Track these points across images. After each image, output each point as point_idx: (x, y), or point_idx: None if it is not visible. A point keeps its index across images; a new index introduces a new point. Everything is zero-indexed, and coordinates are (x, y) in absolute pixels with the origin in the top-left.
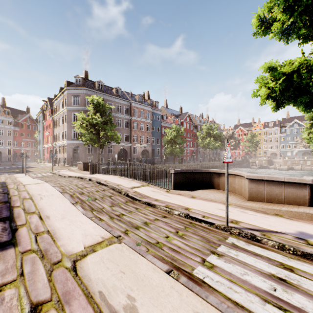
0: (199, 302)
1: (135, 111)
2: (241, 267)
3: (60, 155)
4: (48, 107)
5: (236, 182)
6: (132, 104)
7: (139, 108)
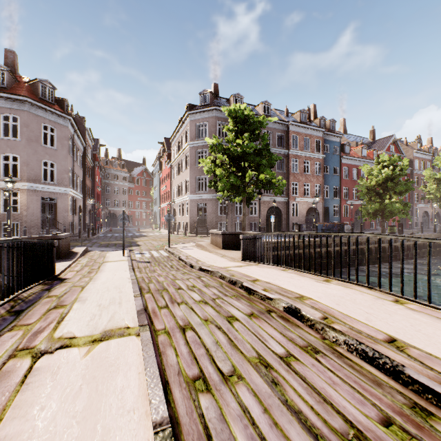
0: None
1: (294, 140)
2: None
3: (180, 218)
4: (165, 152)
5: None
6: (289, 128)
7: (302, 134)
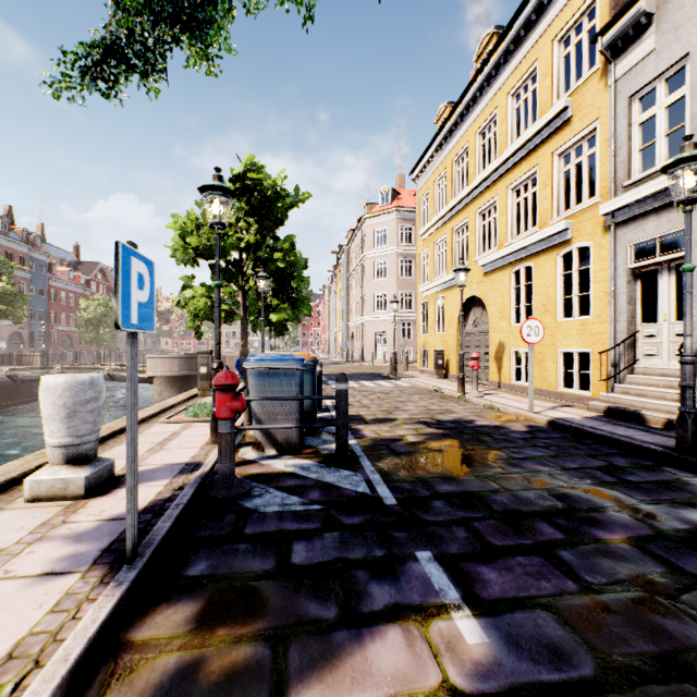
0: None
1: None
2: None
3: None
4: None
5: None
6: None
7: (4, 246)
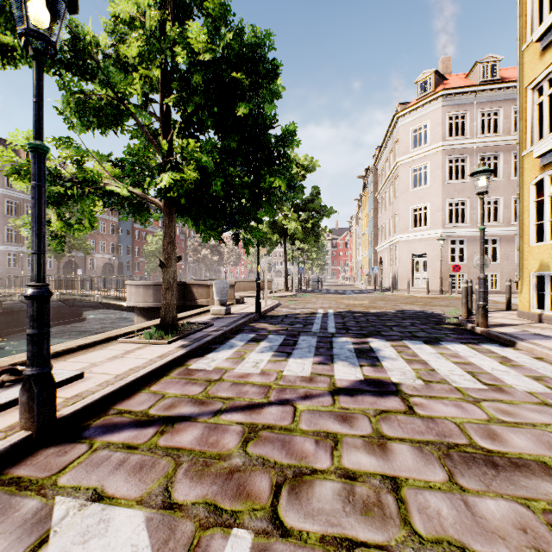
0: None
1: None
2: None
3: None
4: None
5: None
6: None
7: None
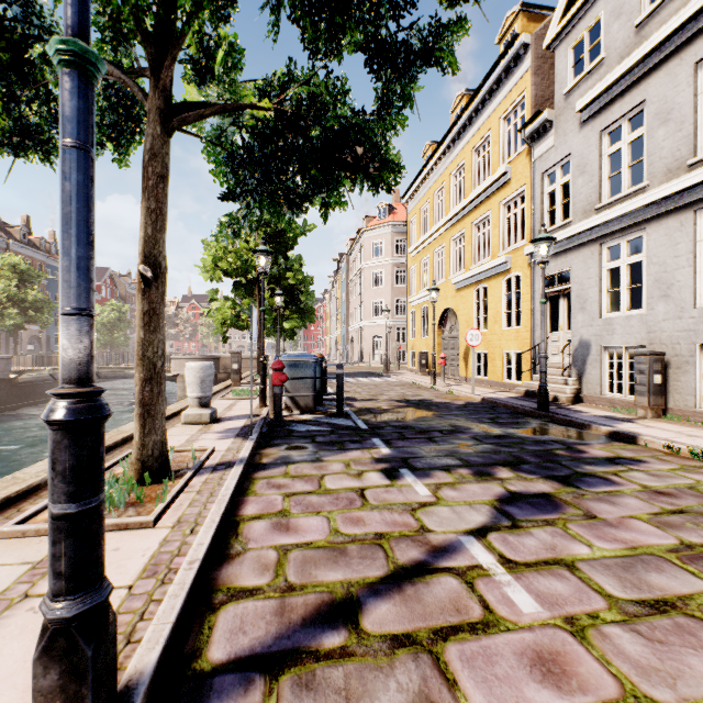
0: None
1: None
2: None
3: None
4: None
5: None
6: (11, 246)
7: (25, 255)
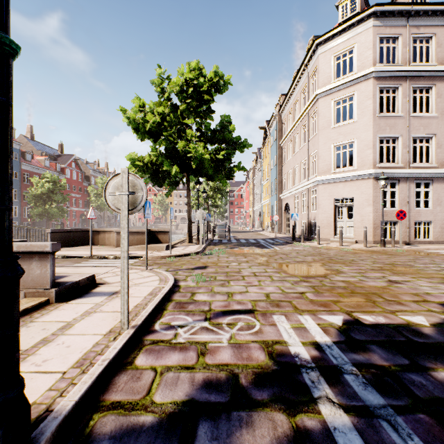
0: (66, 267)
1: None
2: (91, 264)
3: None
4: None
5: (112, 236)
6: None
7: None
